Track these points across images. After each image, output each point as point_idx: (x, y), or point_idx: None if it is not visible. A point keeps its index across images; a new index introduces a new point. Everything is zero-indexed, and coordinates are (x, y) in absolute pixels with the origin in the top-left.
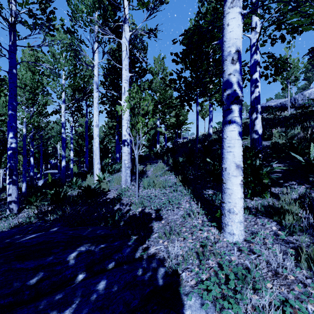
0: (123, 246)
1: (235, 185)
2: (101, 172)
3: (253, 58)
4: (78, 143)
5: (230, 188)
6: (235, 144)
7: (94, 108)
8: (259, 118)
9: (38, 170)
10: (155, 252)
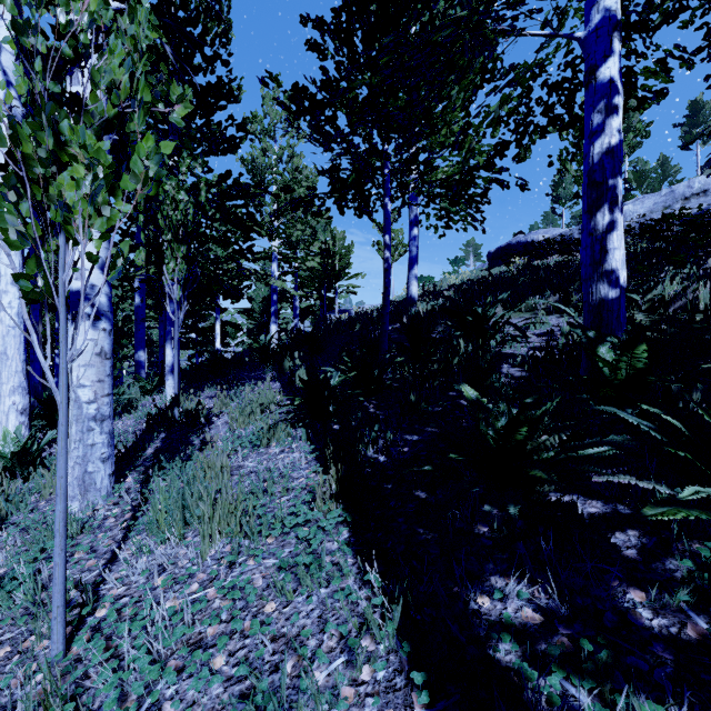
0: None
1: None
2: (18, 429)
3: (600, 5)
4: None
5: None
6: None
7: None
8: (621, 227)
9: None
10: None
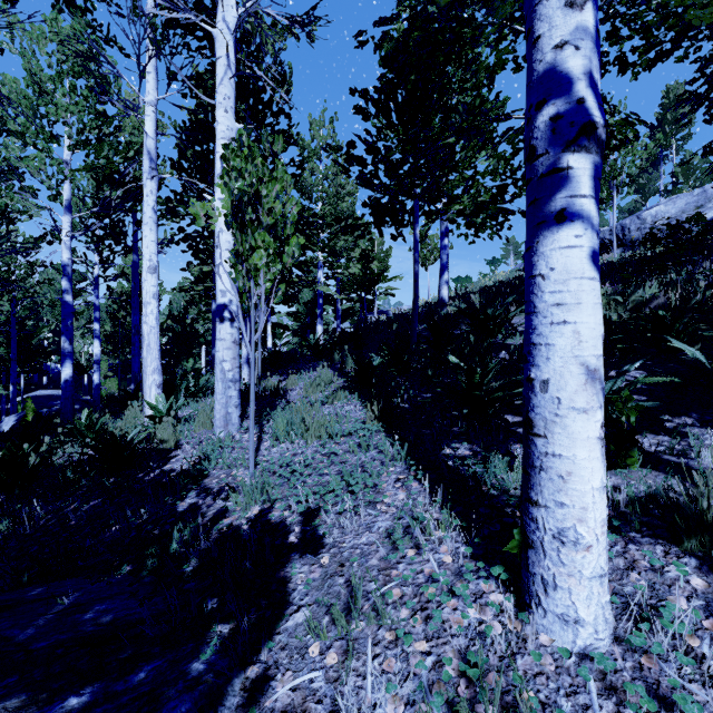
0: (164, 690)
1: (582, 444)
2: (162, 396)
3: None
4: (115, 319)
5: (564, 455)
6: (580, 297)
7: (144, 221)
8: None
9: (8, 390)
10: (290, 707)
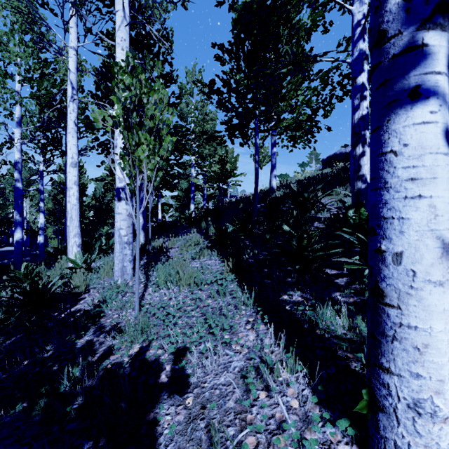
0: None
1: (438, 316)
2: (80, 253)
3: (357, 47)
4: (55, 200)
5: (420, 327)
6: (435, 172)
7: (68, 131)
8: (368, 154)
9: None
10: None
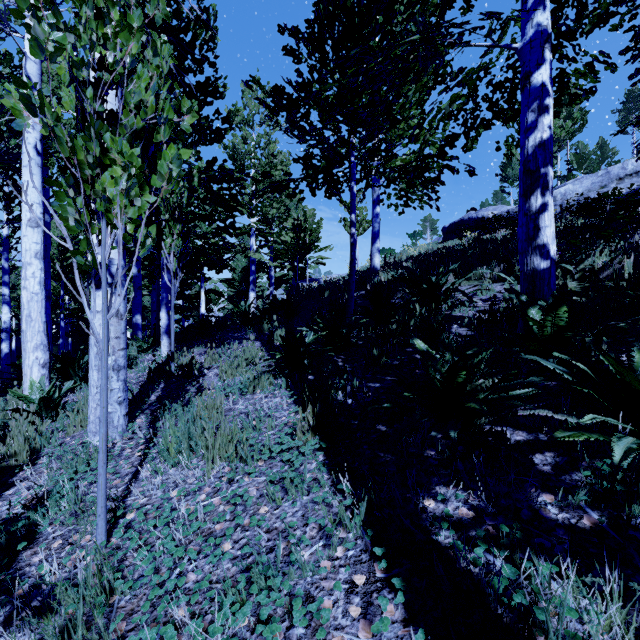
0: None
1: None
2: (42, 379)
3: (533, 21)
4: None
5: None
6: None
7: (23, 163)
8: (551, 208)
9: None
10: None
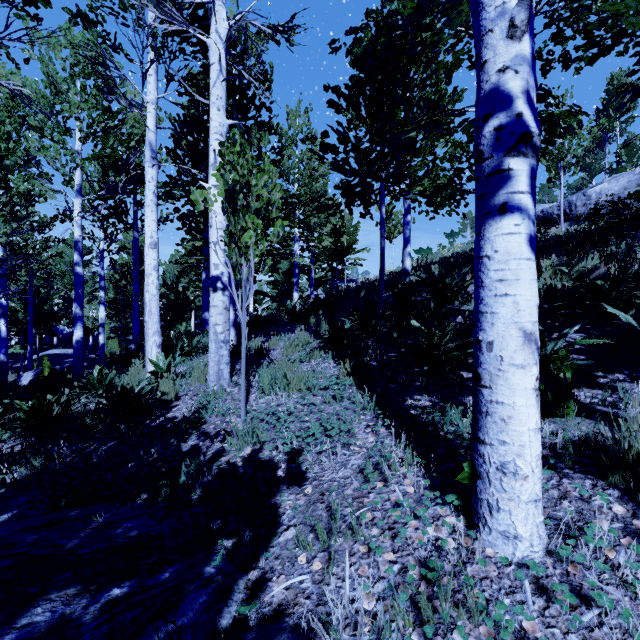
0: (186, 586)
1: (520, 393)
2: (162, 354)
3: None
4: (117, 287)
5: (505, 402)
6: (519, 274)
7: (146, 203)
8: None
9: (25, 349)
10: (284, 602)
